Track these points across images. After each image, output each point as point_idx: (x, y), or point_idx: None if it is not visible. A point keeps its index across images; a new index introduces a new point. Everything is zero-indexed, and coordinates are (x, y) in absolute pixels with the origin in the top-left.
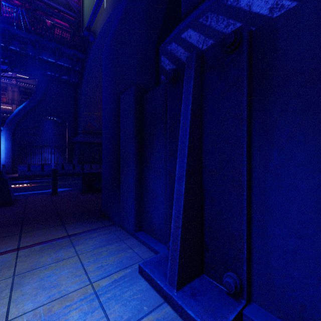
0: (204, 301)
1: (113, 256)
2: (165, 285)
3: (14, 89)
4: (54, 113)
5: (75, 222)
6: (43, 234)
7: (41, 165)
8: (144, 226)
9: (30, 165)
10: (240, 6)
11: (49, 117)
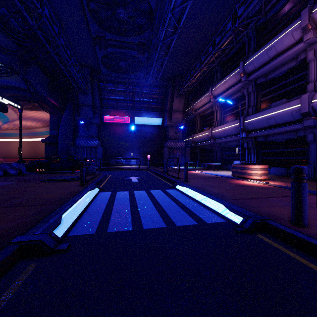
0: None
1: None
2: None
3: None
4: None
5: None
6: None
7: None
8: None
9: None
10: (89, 143)
11: None
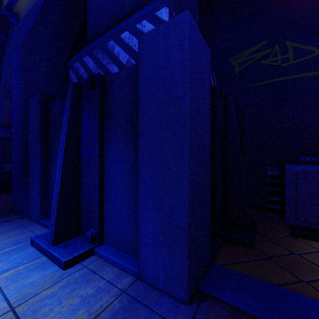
0: (70, 248)
1: (10, 238)
2: (46, 245)
3: None
4: None
5: None
6: None
7: None
8: (49, 213)
9: None
10: (114, 53)
11: None
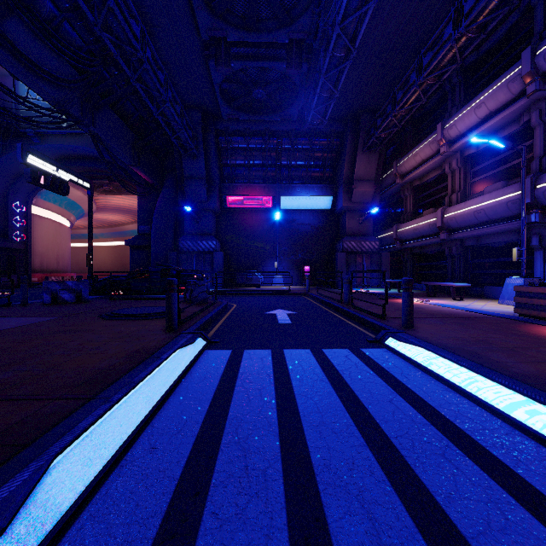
0: None
1: None
2: None
3: None
4: None
5: None
6: None
7: None
8: None
9: None
10: (200, 245)
11: None
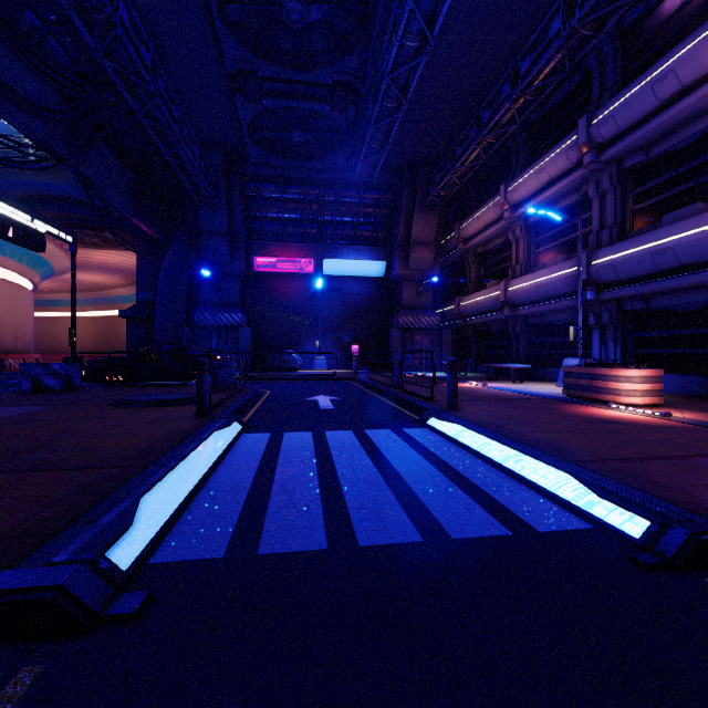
0: None
1: None
2: None
3: None
4: None
5: None
6: None
7: None
8: None
9: None
10: (221, 318)
11: None
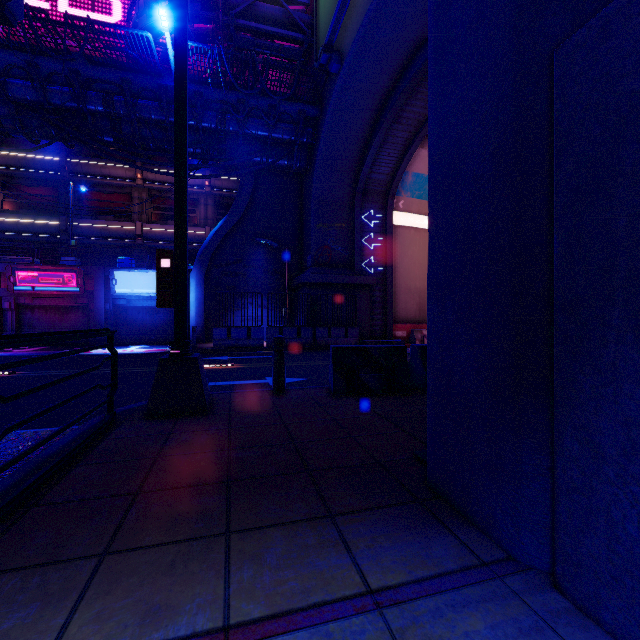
0: None
1: None
2: None
3: (207, 201)
4: (265, 233)
5: (366, 516)
6: (289, 561)
7: (246, 328)
8: None
9: (230, 328)
10: None
11: (259, 239)
